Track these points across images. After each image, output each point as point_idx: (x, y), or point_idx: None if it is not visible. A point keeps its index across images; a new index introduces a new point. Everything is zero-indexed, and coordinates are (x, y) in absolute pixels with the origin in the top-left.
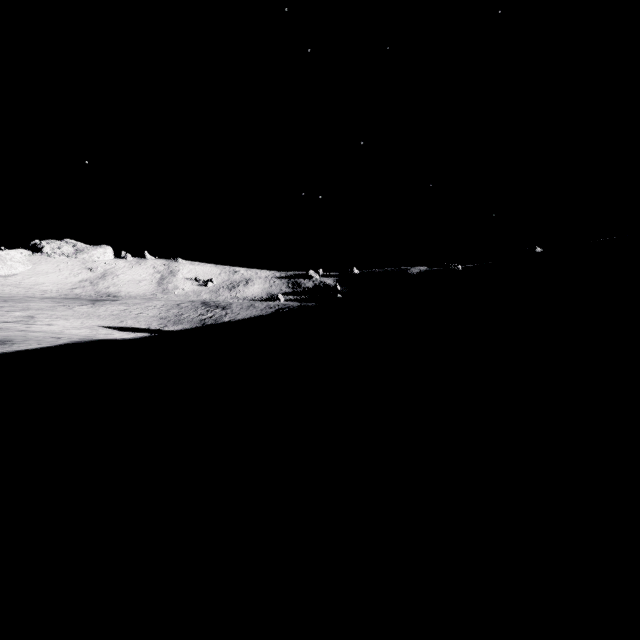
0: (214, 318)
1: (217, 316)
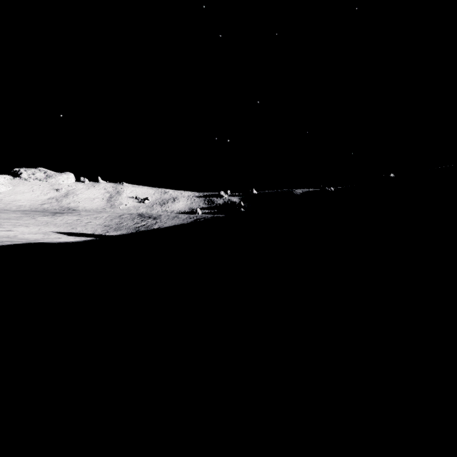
0: (146, 226)
1: (149, 224)
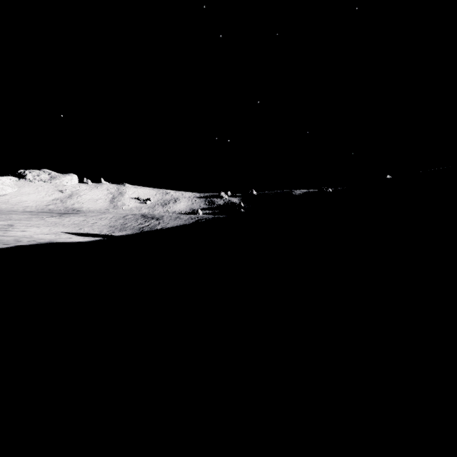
0: (150, 226)
1: (152, 225)
